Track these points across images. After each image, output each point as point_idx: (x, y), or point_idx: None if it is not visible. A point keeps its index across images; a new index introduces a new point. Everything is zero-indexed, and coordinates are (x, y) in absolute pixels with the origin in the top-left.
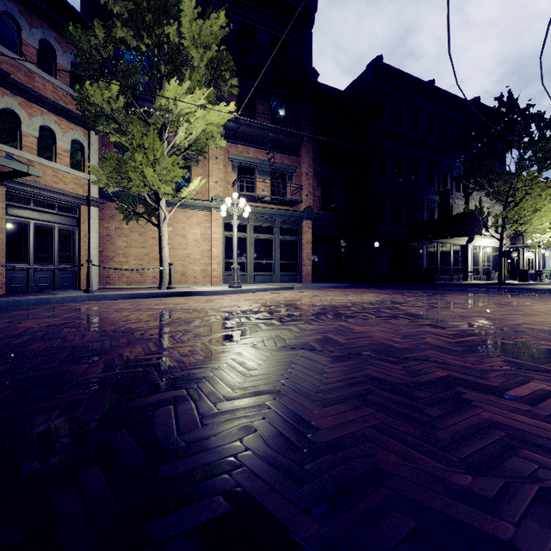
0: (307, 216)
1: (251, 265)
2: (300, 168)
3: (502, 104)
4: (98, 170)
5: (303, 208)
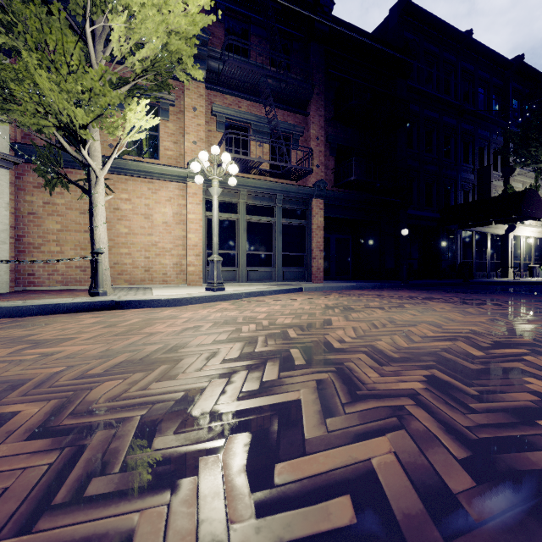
0: (318, 193)
1: (244, 258)
2: (308, 130)
3: None
4: None
5: (312, 183)
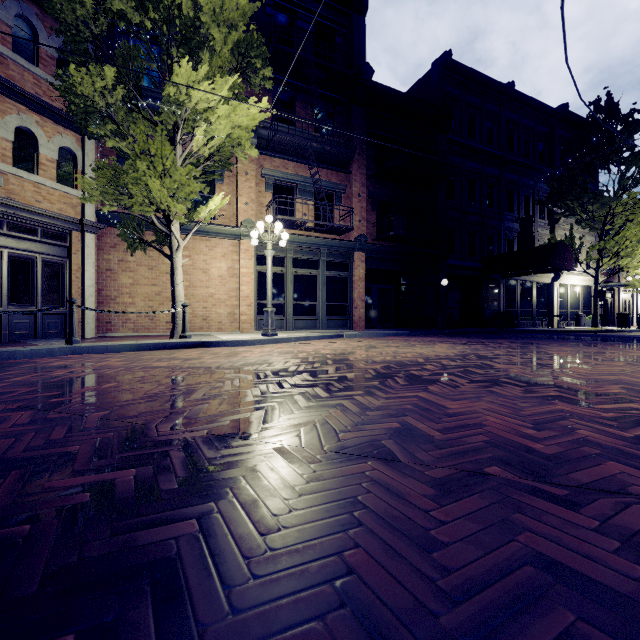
0: (360, 247)
1: (290, 307)
2: (350, 187)
3: (598, 110)
4: (90, 183)
5: (354, 237)
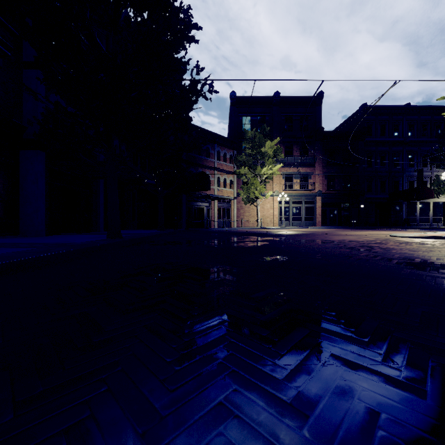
0: (318, 195)
1: (291, 218)
2: (315, 172)
3: None
4: (240, 191)
5: (316, 191)
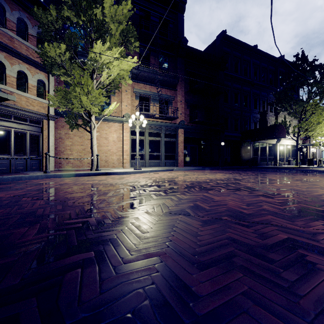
0: (181, 126)
1: (147, 156)
2: (176, 97)
3: (298, 59)
4: (53, 97)
5: (178, 122)
